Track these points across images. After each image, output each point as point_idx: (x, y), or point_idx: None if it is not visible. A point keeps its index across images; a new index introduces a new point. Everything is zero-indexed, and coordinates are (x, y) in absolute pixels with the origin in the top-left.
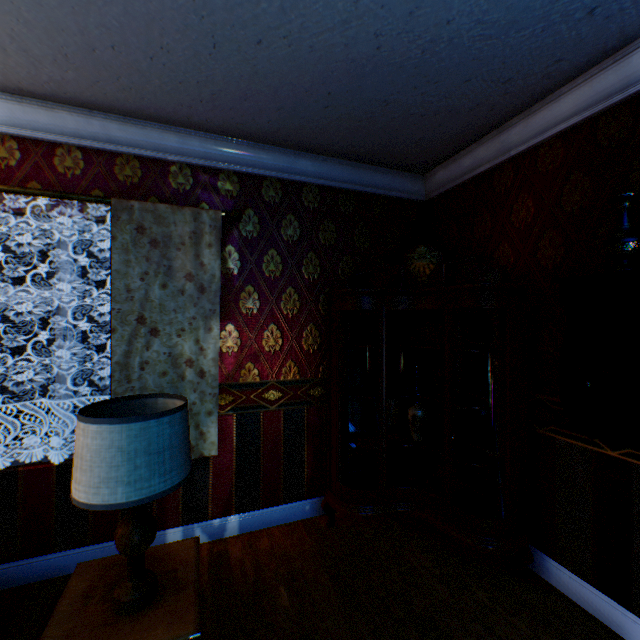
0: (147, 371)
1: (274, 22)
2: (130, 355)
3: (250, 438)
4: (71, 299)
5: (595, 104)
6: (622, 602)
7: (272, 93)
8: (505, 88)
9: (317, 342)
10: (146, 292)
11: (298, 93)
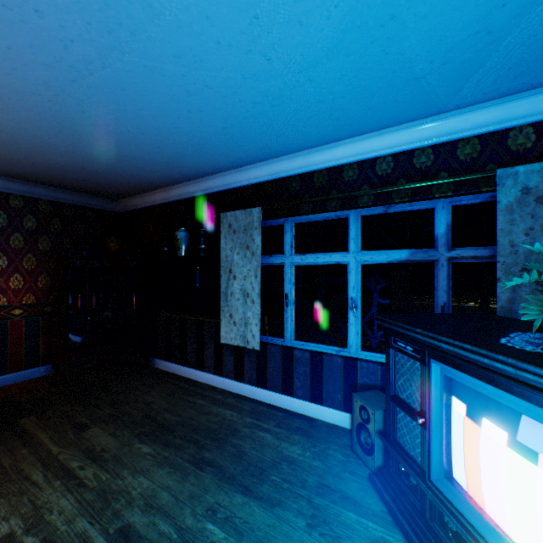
0: None
1: (22, 158)
2: None
3: (2, 336)
4: None
5: (165, 200)
6: (171, 361)
7: (20, 169)
8: (135, 187)
9: (50, 283)
10: None
11: (35, 171)
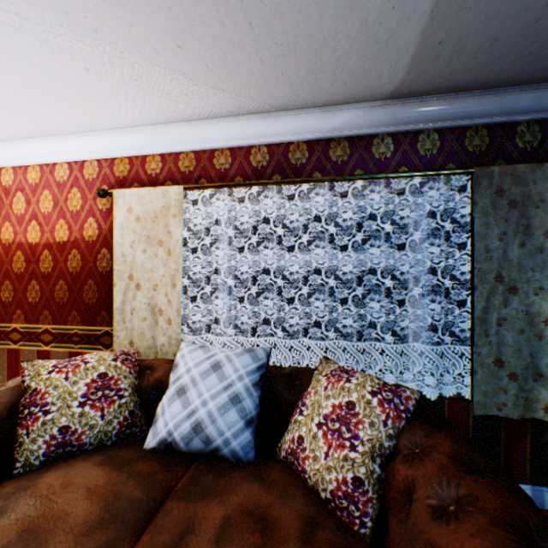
0: (503, 327)
1: None
2: (486, 311)
3: None
4: (424, 260)
5: None
6: None
7: None
8: None
9: None
10: (502, 252)
11: None
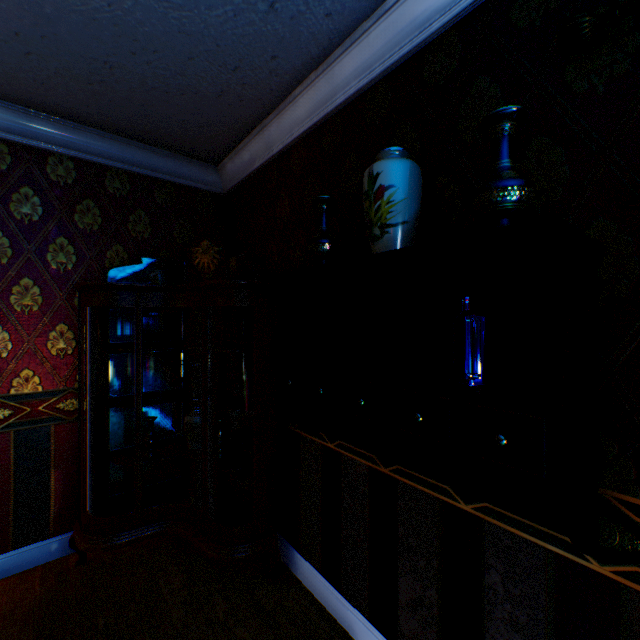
0: None
1: None
2: None
3: None
4: None
5: (320, 111)
6: (337, 586)
7: None
8: (240, 77)
9: (72, 345)
10: None
11: None
